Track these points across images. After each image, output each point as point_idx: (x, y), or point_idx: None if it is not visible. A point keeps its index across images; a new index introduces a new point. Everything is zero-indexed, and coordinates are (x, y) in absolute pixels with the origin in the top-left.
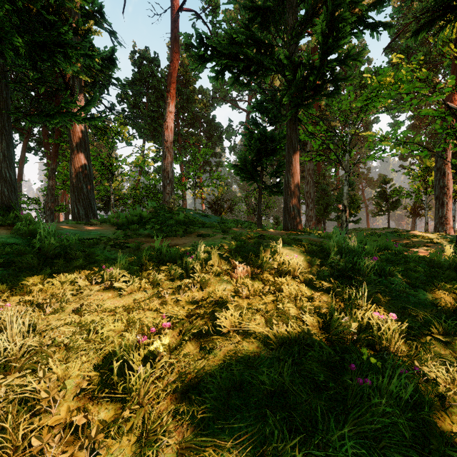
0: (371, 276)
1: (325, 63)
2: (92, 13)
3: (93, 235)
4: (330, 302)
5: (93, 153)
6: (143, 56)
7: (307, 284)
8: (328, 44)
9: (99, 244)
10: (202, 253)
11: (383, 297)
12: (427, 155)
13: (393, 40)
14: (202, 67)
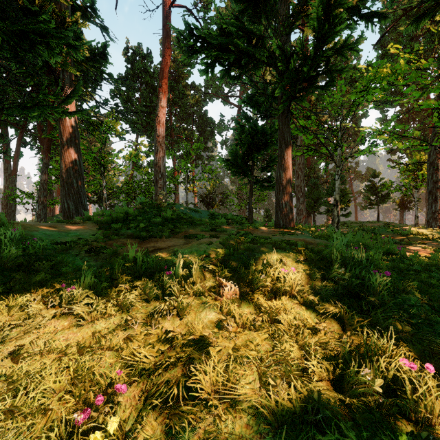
0: (384, 295)
1: (320, 53)
2: (83, 8)
3: (69, 238)
4: (338, 332)
5: (85, 147)
6: (136, 52)
7: (307, 305)
8: (324, 31)
9: (73, 248)
10: (181, 269)
11: (403, 325)
12: (427, 149)
13: (384, 34)
14: (194, 63)
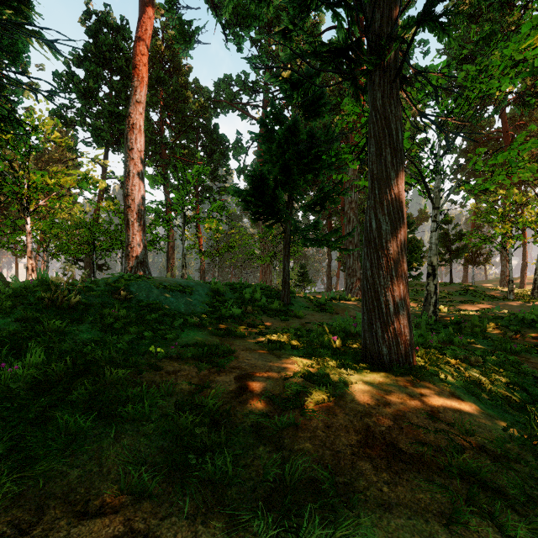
0: None
1: None
2: None
3: None
4: None
5: None
6: (101, 18)
7: None
8: None
9: None
10: None
11: None
12: None
13: None
14: (193, 39)
